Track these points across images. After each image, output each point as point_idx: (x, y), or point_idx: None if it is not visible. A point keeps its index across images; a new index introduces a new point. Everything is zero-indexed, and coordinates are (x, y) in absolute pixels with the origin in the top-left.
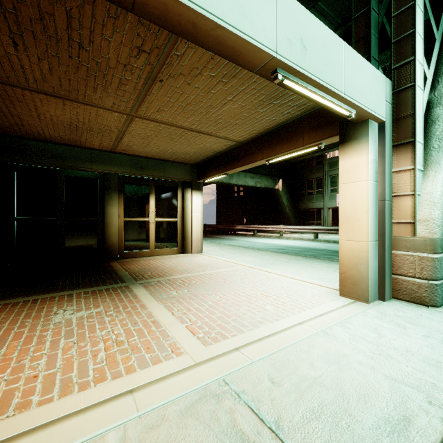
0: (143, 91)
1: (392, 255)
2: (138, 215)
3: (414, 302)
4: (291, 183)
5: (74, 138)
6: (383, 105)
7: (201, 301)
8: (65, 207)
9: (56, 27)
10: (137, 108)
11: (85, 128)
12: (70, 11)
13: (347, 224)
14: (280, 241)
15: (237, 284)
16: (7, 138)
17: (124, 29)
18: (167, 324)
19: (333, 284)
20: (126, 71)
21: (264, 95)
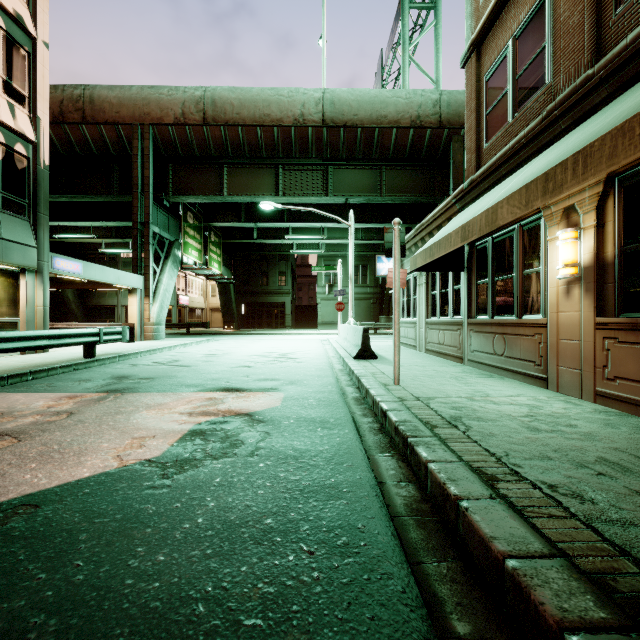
0: None
1: (145, 327)
2: None
3: (150, 340)
4: None
5: None
6: (141, 284)
7: None
8: None
9: None
10: None
11: None
12: None
13: (131, 319)
14: None
15: None
16: None
17: None
18: None
19: None
20: None
21: None
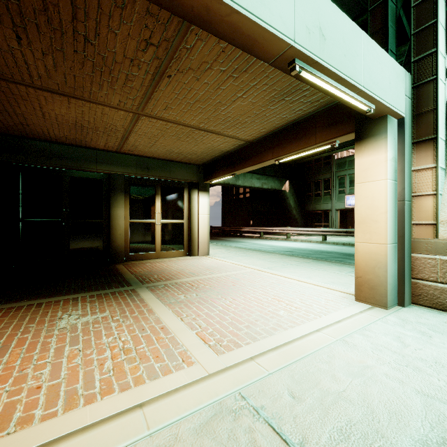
0: (150, 88)
1: (412, 258)
2: (144, 217)
3: (437, 308)
4: (298, 184)
5: (79, 138)
6: (403, 100)
7: (210, 306)
8: (70, 208)
9: (61, 19)
10: (144, 106)
11: (90, 127)
12: (76, 1)
13: (363, 226)
14: (288, 243)
15: (247, 287)
16: (12, 139)
17: (131, 20)
18: (176, 331)
19: (347, 288)
20: (133, 66)
21: (275, 91)
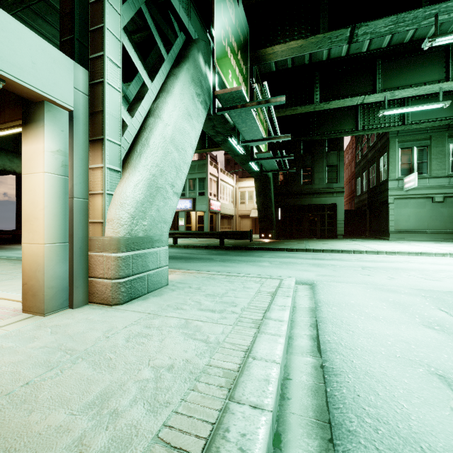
0: None
1: (90, 256)
2: None
3: (104, 303)
4: None
5: None
6: (70, 92)
7: None
8: None
9: None
10: None
11: None
12: None
13: (28, 224)
14: None
15: None
16: None
17: None
18: None
19: None
20: None
21: None
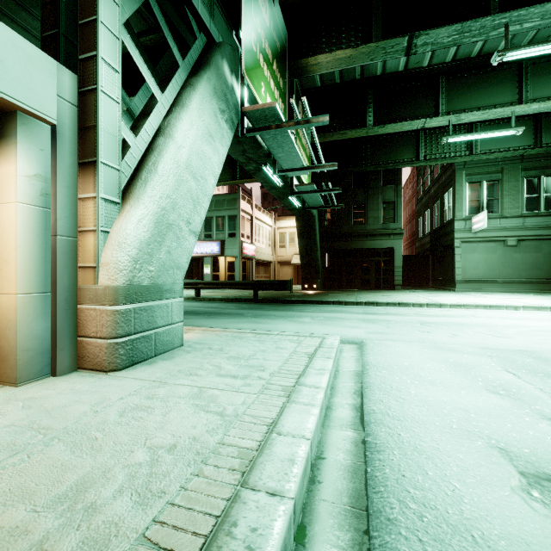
0: None
1: (79, 310)
2: None
3: (97, 369)
4: None
5: None
6: (52, 101)
7: None
8: None
9: None
10: None
11: None
12: None
13: None
14: None
15: None
16: None
17: None
18: None
19: None
20: None
21: None
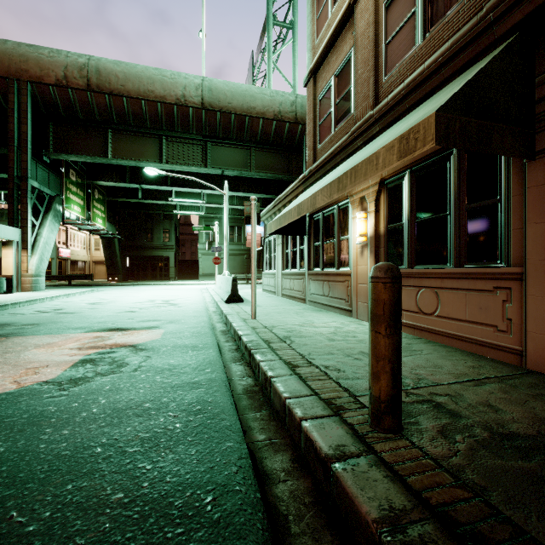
0: None
1: (22, 279)
2: None
3: (28, 291)
4: None
5: None
6: (18, 237)
7: None
8: None
9: None
10: None
11: None
12: None
13: (6, 270)
14: None
15: None
16: None
17: None
18: None
19: None
20: None
21: None
